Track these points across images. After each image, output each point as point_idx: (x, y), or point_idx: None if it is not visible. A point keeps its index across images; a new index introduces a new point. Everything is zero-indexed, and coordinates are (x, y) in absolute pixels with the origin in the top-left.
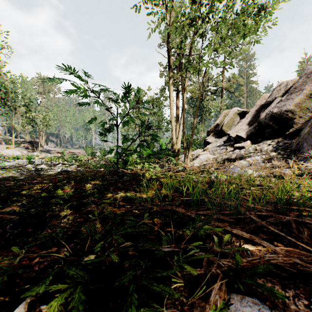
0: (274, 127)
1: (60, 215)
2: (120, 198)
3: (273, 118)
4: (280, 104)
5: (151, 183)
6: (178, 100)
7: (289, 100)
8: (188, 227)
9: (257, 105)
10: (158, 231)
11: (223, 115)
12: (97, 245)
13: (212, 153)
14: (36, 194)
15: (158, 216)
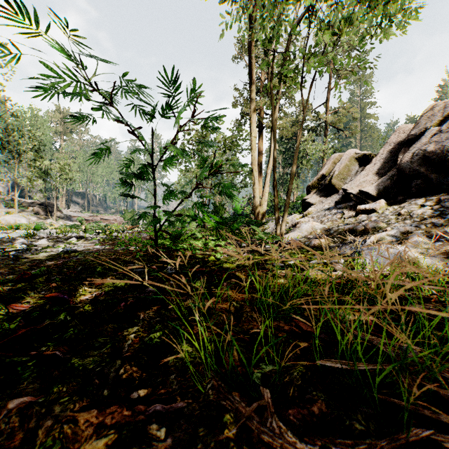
0: (428, 177)
1: None
2: (130, 345)
3: (425, 161)
4: (437, 136)
5: (220, 282)
6: (261, 141)
7: None
8: None
9: (390, 142)
10: None
11: (331, 161)
12: None
13: (318, 220)
14: None
15: None
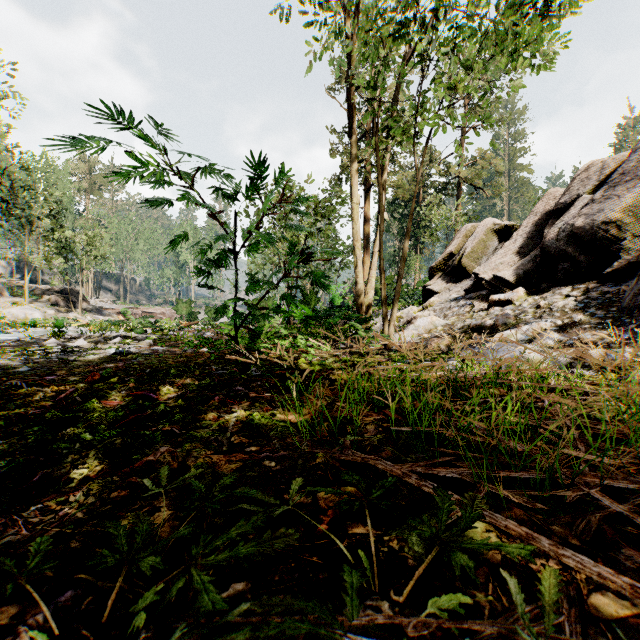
0: (577, 259)
1: (72, 478)
2: (234, 425)
3: (574, 239)
4: (589, 208)
5: (312, 383)
6: (368, 205)
7: (611, 200)
8: (418, 533)
9: (536, 211)
10: (328, 534)
11: (462, 234)
12: (145, 596)
13: (441, 314)
14: (38, 413)
15: (328, 489)
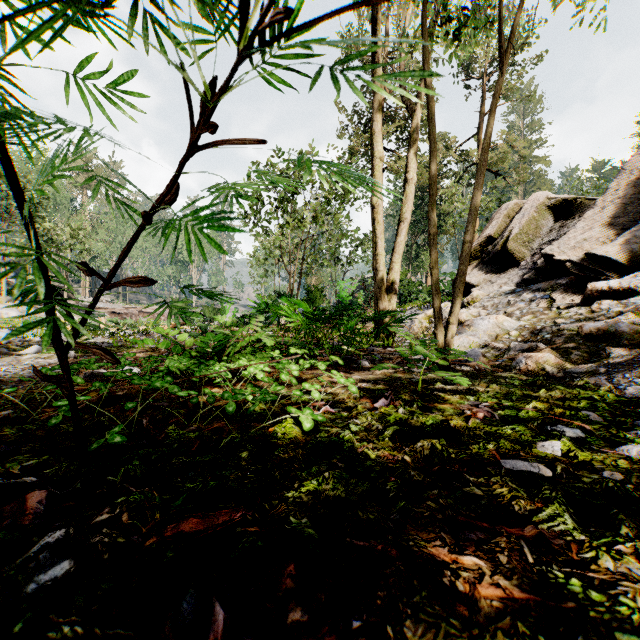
0: None
1: None
2: None
3: None
4: None
5: None
6: None
7: None
8: None
9: (630, 168)
10: None
11: (503, 214)
12: None
13: (498, 312)
14: None
15: None
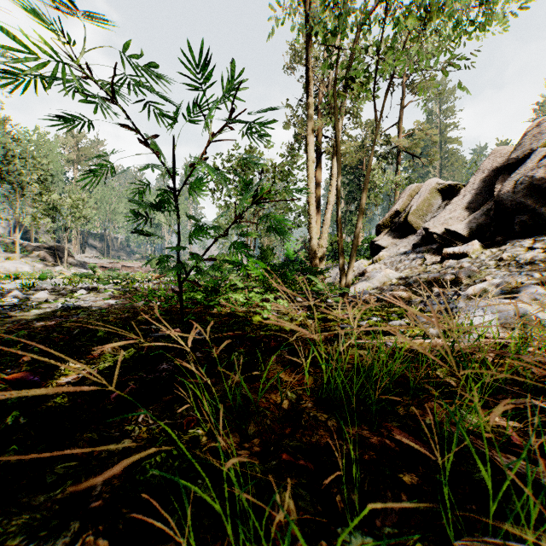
0: (537, 211)
1: None
2: (105, 483)
3: (533, 191)
4: None
5: (266, 354)
6: (318, 171)
7: None
8: None
9: (483, 169)
10: None
11: (407, 194)
12: None
13: (392, 267)
14: None
15: None
